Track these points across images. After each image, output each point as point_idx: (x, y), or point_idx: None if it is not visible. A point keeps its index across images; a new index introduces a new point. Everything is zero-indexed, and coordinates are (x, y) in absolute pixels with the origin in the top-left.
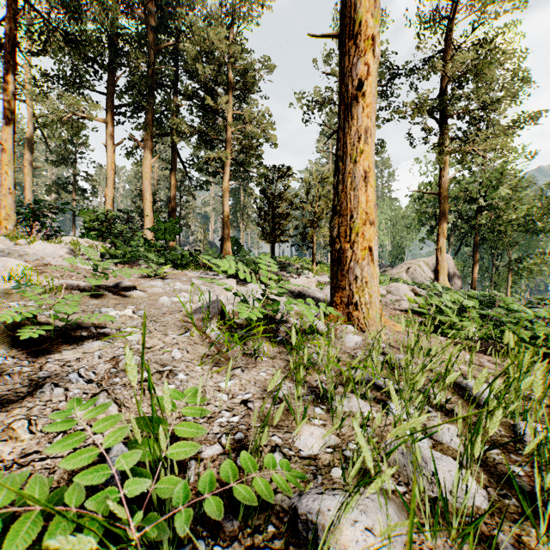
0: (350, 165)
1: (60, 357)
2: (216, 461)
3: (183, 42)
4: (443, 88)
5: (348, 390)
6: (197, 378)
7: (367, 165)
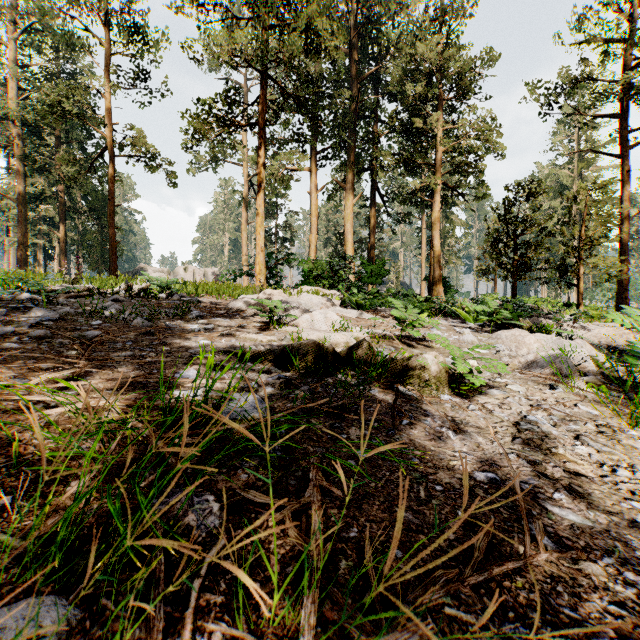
0: None
1: (483, 400)
2: None
3: (386, 64)
4: None
5: None
6: None
7: None
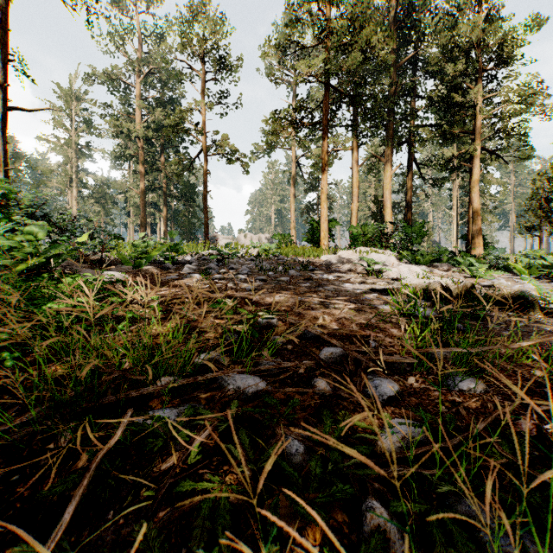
0: None
1: None
2: None
3: (423, 48)
4: None
5: None
6: None
7: None
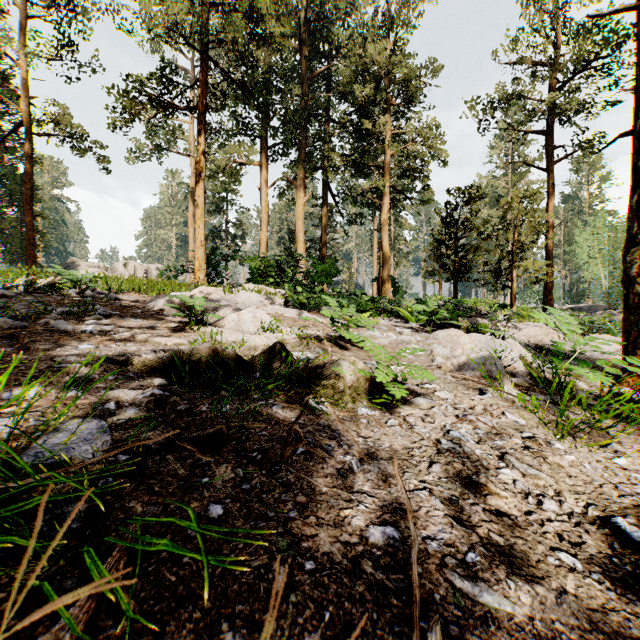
0: None
1: (406, 411)
2: None
3: (337, 64)
4: None
5: None
6: (576, 450)
7: None
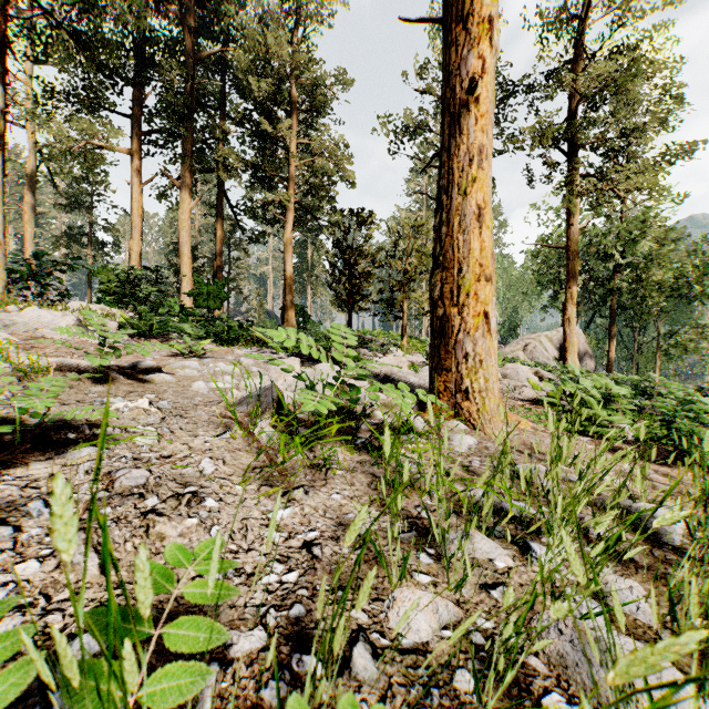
0: (457, 198)
1: (25, 472)
2: (254, 663)
3: (232, 49)
4: (573, 110)
5: (472, 528)
6: (235, 505)
7: (481, 198)
